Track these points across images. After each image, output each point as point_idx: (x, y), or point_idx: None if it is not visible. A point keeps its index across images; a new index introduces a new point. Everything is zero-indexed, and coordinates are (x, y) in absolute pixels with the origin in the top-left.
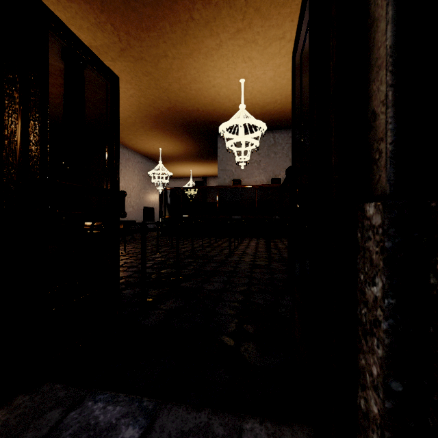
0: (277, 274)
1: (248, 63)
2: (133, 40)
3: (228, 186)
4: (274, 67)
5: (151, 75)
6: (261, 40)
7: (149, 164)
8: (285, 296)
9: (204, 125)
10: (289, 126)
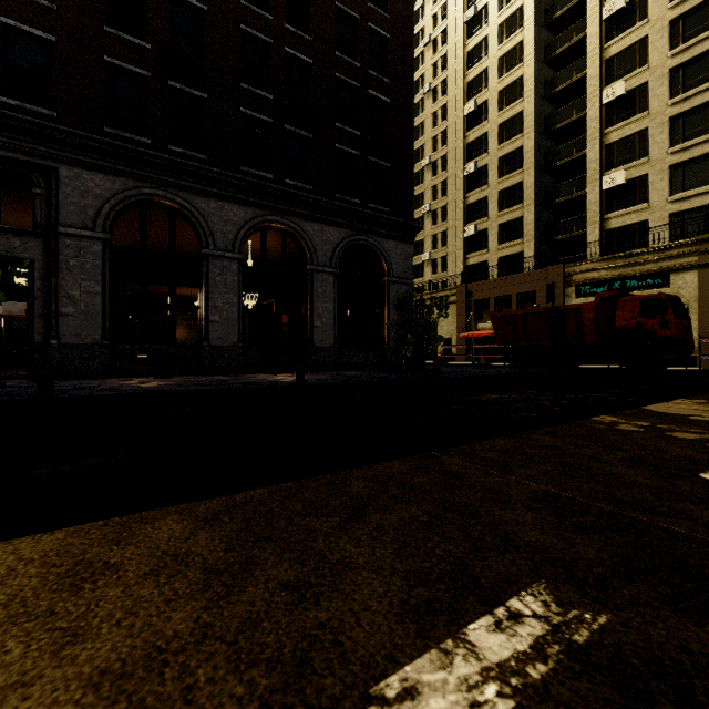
0: None
1: None
2: None
3: (19, 316)
4: None
5: None
6: None
7: None
8: None
9: None
10: None
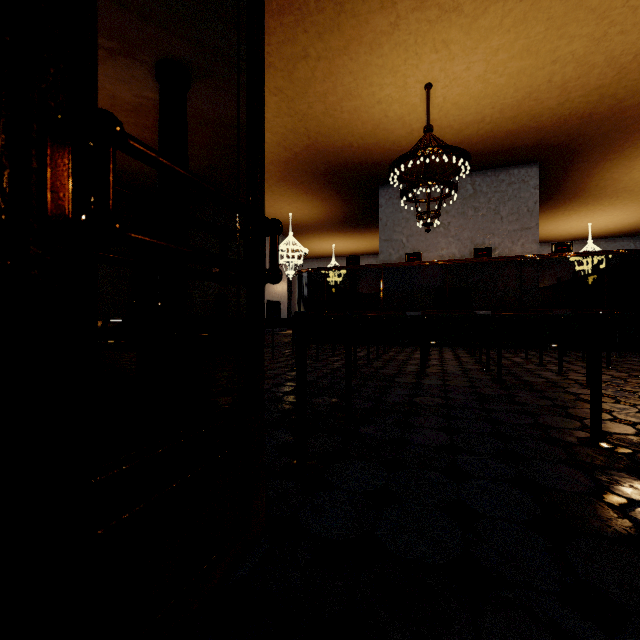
0: (544, 417)
1: (442, 52)
2: None
3: (399, 264)
4: (486, 54)
5: (282, 93)
6: (468, 4)
7: None
8: (611, 474)
9: (359, 171)
10: (501, 163)
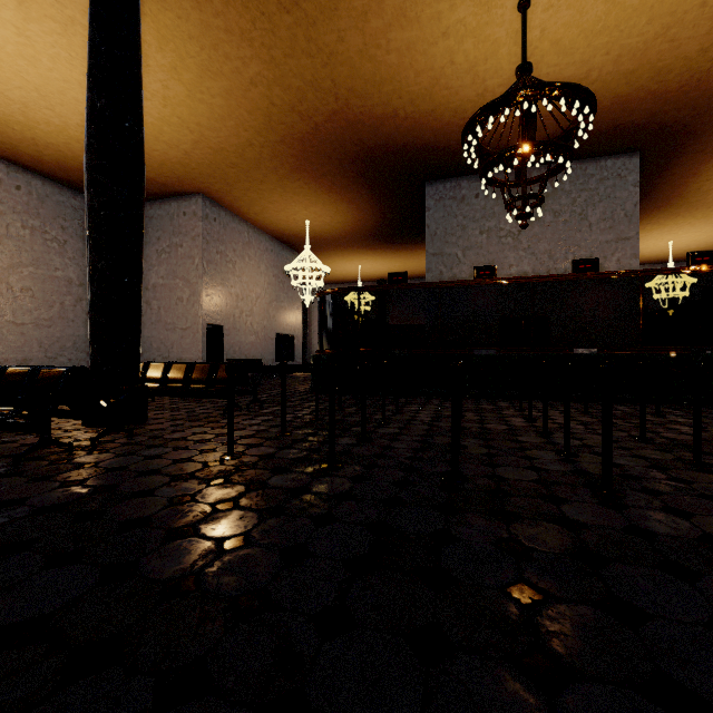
0: None
1: None
2: None
3: (464, 281)
4: None
5: (298, 8)
6: None
7: (286, 255)
8: None
9: (402, 158)
10: (591, 152)
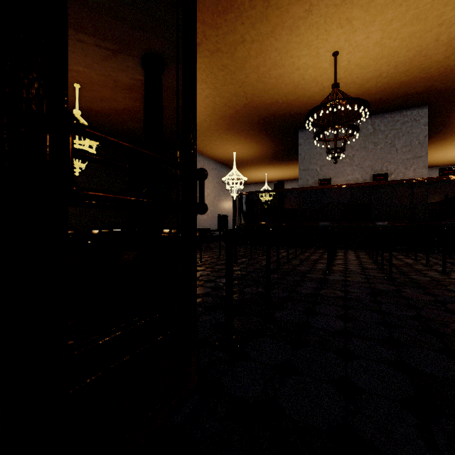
0: (425, 310)
1: (346, 27)
2: (209, 29)
3: (313, 187)
4: (382, 25)
5: (227, 69)
6: None
7: (223, 170)
8: None
9: (284, 120)
10: (396, 107)
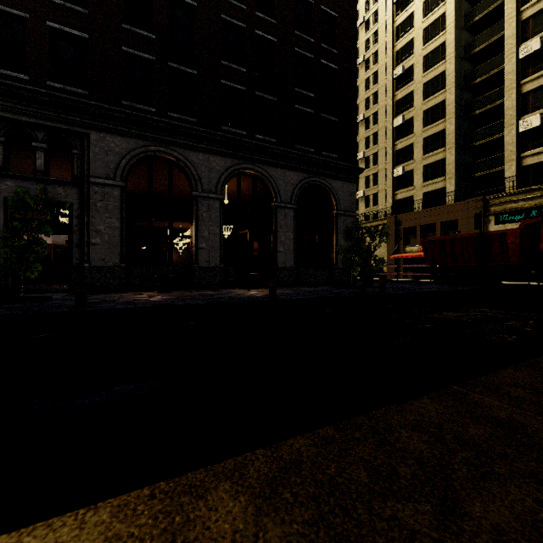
0: None
1: None
2: None
3: (62, 245)
4: None
5: None
6: None
7: None
8: None
9: None
10: None
